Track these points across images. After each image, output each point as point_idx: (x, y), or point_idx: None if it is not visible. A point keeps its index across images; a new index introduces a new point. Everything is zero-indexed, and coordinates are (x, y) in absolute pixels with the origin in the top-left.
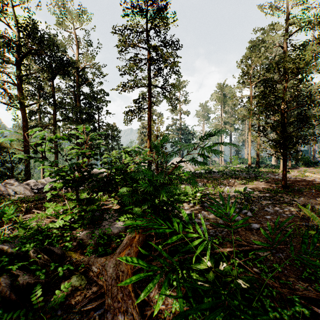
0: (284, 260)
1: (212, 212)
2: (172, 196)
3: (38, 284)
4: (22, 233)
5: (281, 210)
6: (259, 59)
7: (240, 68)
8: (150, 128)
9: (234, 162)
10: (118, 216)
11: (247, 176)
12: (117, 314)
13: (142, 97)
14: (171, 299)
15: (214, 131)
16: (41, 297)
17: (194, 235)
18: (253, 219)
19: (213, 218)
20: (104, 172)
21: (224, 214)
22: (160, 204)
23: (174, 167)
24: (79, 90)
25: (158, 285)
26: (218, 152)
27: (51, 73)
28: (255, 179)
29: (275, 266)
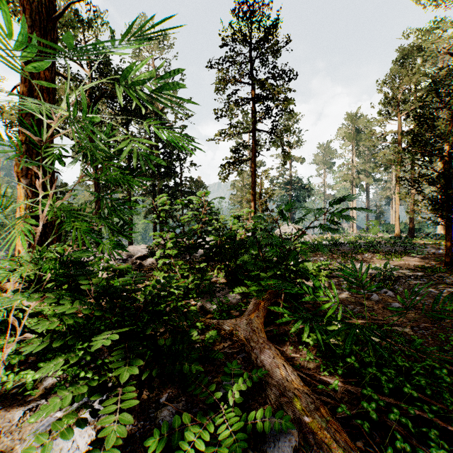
0: (427, 336)
1: (343, 277)
2: (300, 262)
3: (191, 328)
4: (141, 299)
5: (436, 291)
6: (413, 77)
7: (382, 91)
8: (255, 185)
9: (372, 230)
10: (231, 288)
11: (392, 249)
12: (263, 349)
13: (244, 145)
14: (304, 352)
15: (345, 197)
16: (198, 337)
17: (324, 299)
18: (395, 299)
19: (342, 296)
20: (214, 239)
21: (356, 279)
22: (287, 270)
23: (301, 233)
24: (158, 136)
25: (289, 343)
26: (350, 218)
27: (125, 118)
28: (405, 254)
29: (413, 338)
